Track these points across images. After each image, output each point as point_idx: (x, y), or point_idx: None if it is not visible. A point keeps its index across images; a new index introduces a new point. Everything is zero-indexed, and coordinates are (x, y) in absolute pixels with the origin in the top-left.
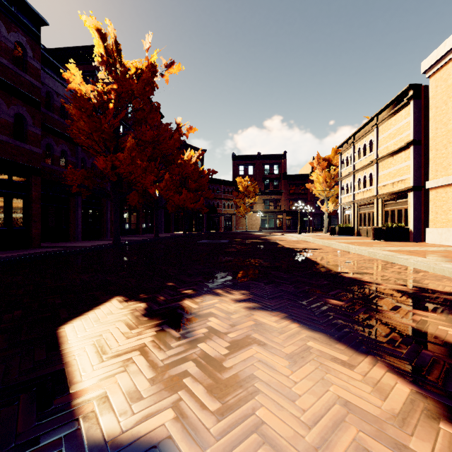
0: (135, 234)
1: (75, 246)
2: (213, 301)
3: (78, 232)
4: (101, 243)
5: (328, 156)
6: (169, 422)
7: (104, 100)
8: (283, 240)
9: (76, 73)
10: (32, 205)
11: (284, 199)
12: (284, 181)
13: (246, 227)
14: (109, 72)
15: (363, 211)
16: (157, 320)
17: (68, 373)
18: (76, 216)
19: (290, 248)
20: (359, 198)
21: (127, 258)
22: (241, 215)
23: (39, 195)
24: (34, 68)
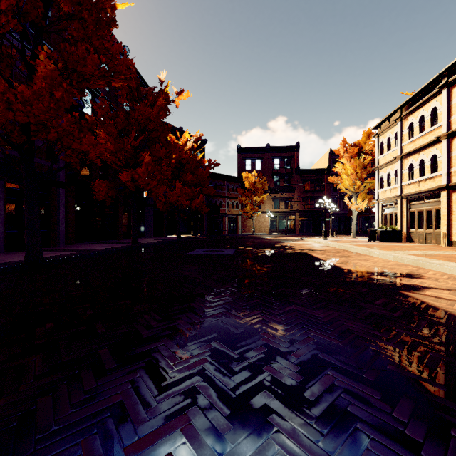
0: (111, 239)
1: None
2: None
3: None
4: (17, 258)
5: (357, 141)
6: None
7: None
8: (314, 249)
9: None
10: None
11: (297, 197)
12: (296, 177)
13: (253, 229)
14: None
15: (417, 208)
16: None
17: None
18: None
19: (354, 271)
20: (411, 190)
21: None
22: (247, 216)
23: None
24: None
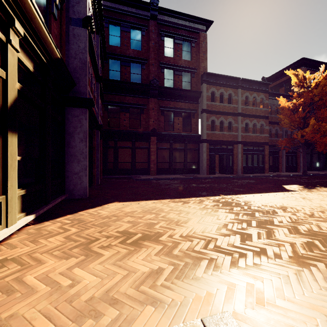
0: (323, 170)
1: (282, 174)
2: (326, 188)
3: (283, 168)
4: (295, 173)
5: None
6: (298, 191)
7: (296, 106)
8: None
9: (283, 100)
10: (265, 157)
11: None
12: None
13: None
14: (300, 88)
15: None
16: (304, 187)
17: (285, 187)
18: (282, 160)
19: None
20: None
21: (306, 179)
22: None
23: (267, 153)
24: (266, 104)
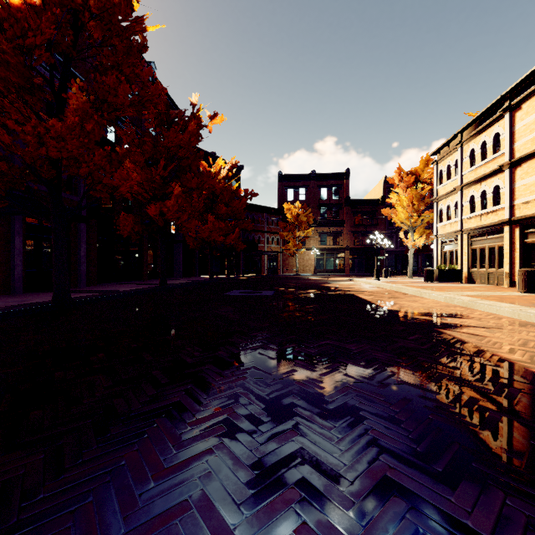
0: (136, 280)
1: None
2: None
3: (14, 279)
4: (41, 299)
5: (414, 168)
6: None
7: None
8: (362, 290)
9: None
10: None
11: (347, 232)
12: (346, 209)
13: (296, 268)
14: None
15: (479, 245)
16: None
17: None
18: (12, 251)
19: (398, 311)
20: (473, 225)
21: None
22: (289, 254)
23: None
24: None
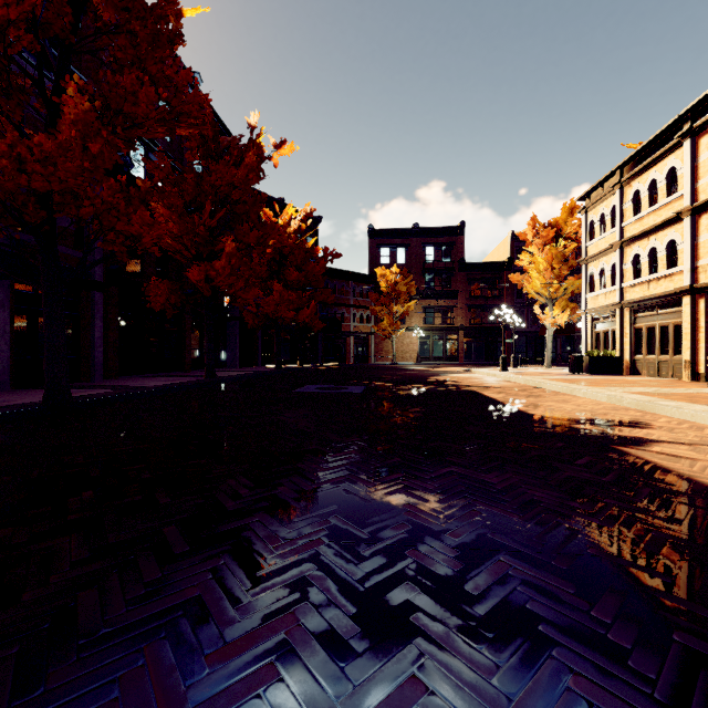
0: (174, 371)
1: None
2: None
3: None
4: (31, 399)
5: (554, 219)
6: None
7: None
8: (487, 386)
9: None
10: None
11: (461, 306)
12: (460, 275)
13: (393, 355)
14: None
15: (646, 323)
16: None
17: None
18: None
19: (547, 418)
20: (637, 295)
21: None
22: (384, 335)
23: None
24: None
